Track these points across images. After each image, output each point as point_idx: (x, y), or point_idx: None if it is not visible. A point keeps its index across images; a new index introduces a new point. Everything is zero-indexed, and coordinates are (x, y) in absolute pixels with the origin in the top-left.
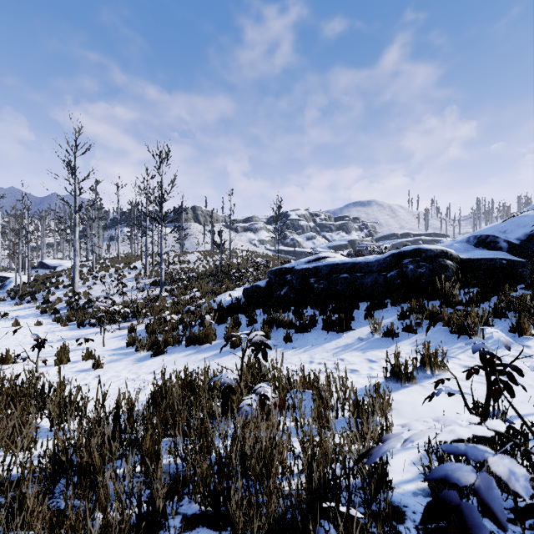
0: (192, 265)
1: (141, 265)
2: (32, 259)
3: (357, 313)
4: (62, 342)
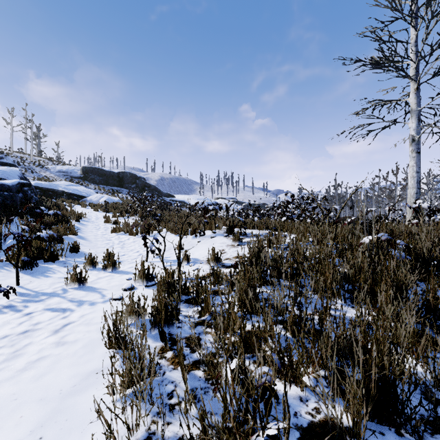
0: None
1: None
2: None
3: None
4: None
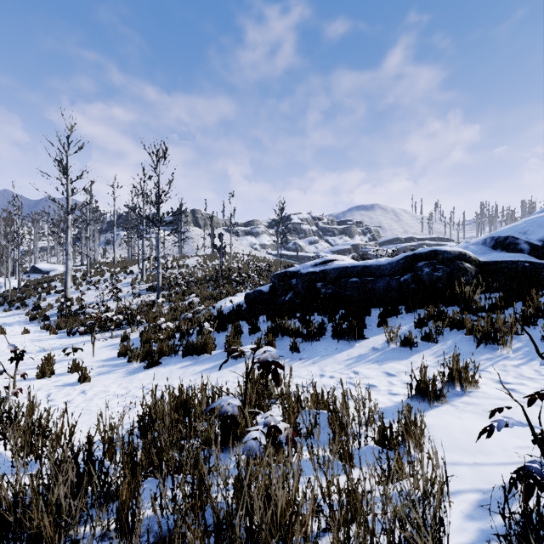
0: (191, 270)
1: (138, 270)
2: (25, 264)
3: (369, 320)
4: (48, 352)
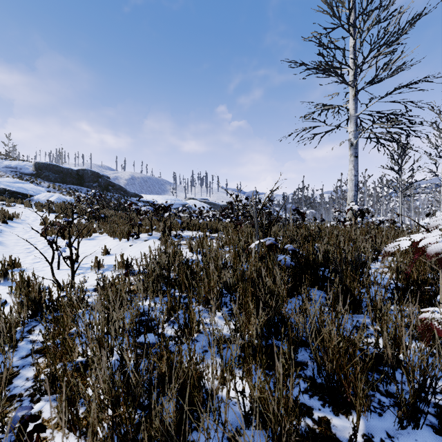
0: None
1: None
2: None
3: None
4: None
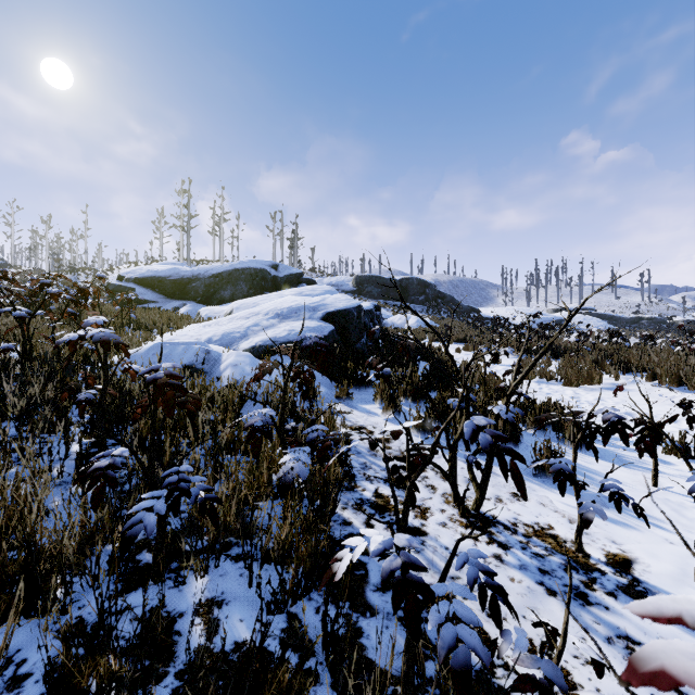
0: None
1: None
2: None
3: None
4: None
